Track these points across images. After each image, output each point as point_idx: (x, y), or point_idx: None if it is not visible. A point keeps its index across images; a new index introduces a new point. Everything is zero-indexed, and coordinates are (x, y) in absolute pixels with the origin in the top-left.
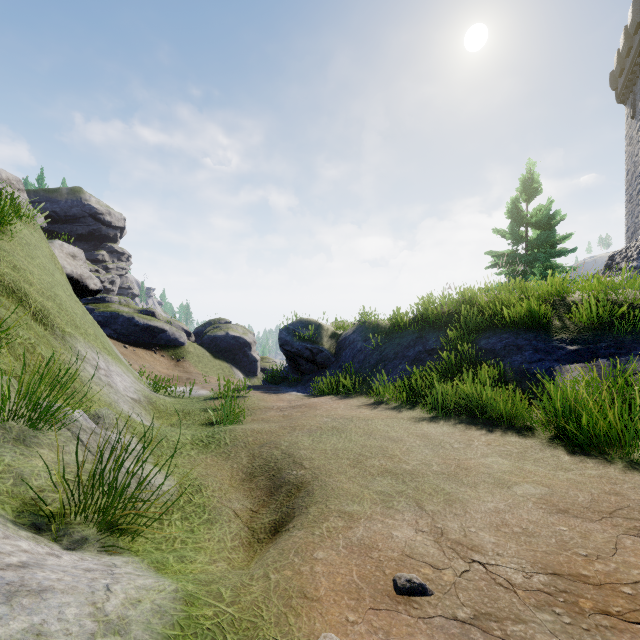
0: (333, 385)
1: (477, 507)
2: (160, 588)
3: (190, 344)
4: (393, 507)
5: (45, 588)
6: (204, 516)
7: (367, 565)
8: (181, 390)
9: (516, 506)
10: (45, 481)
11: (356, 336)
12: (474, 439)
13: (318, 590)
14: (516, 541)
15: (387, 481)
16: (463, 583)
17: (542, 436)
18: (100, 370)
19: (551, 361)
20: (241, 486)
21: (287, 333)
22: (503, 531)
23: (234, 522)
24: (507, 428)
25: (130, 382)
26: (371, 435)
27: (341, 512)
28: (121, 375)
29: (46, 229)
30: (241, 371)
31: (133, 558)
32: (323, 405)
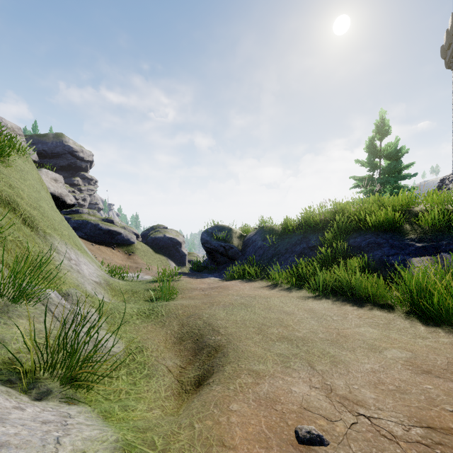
0: (240, 272)
1: (357, 368)
2: (103, 438)
3: (138, 243)
4: (290, 367)
5: (1, 443)
6: (144, 372)
7: (273, 416)
8: (131, 275)
9: (388, 367)
10: (22, 344)
11: (257, 237)
12: (348, 313)
13: (234, 439)
14: (392, 397)
15: (284, 345)
16: (353, 434)
17: (400, 311)
18: (71, 260)
19: (404, 255)
20: (173, 348)
21: (207, 235)
22: (380, 388)
23: (167, 376)
24: (373, 305)
25: (94, 269)
26: (270, 309)
27: (250, 370)
28: (87, 264)
29: (38, 162)
30: (174, 262)
31: (86, 408)
32: (233, 287)
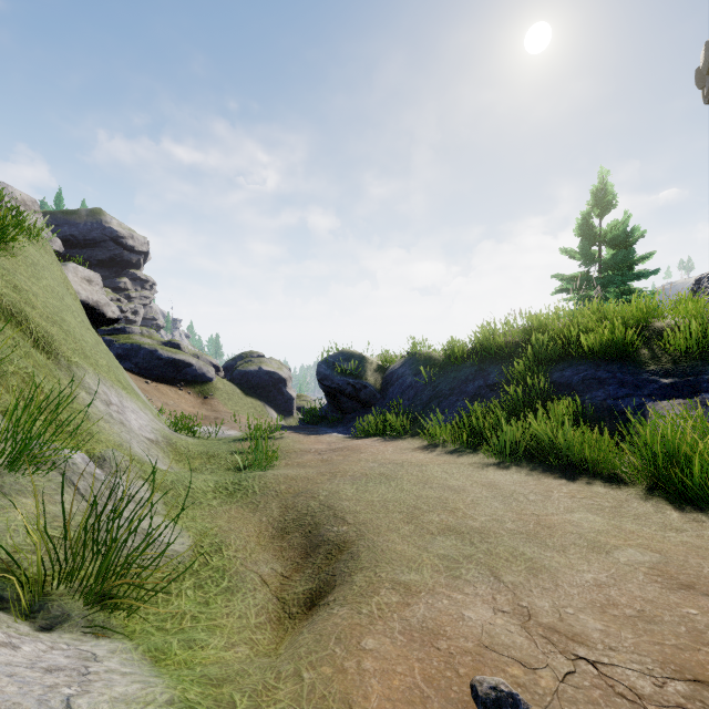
0: (379, 425)
1: (571, 579)
2: (148, 698)
3: (219, 380)
4: (461, 577)
5: None
6: (223, 583)
7: (433, 660)
8: (206, 430)
9: (622, 578)
10: (24, 539)
11: (405, 370)
12: (553, 490)
13: (368, 699)
14: (632, 629)
15: (451, 542)
16: (569, 692)
17: (638, 487)
18: (111, 406)
19: (641, 397)
20: (270, 544)
21: (326, 366)
22: (611, 614)
23: (260, 591)
24: (592, 476)
25: (147, 420)
26: (427, 484)
27: (395, 582)
28: (137, 412)
29: (64, 254)
30: (275, 410)
31: (124, 644)
32: (368, 448)
